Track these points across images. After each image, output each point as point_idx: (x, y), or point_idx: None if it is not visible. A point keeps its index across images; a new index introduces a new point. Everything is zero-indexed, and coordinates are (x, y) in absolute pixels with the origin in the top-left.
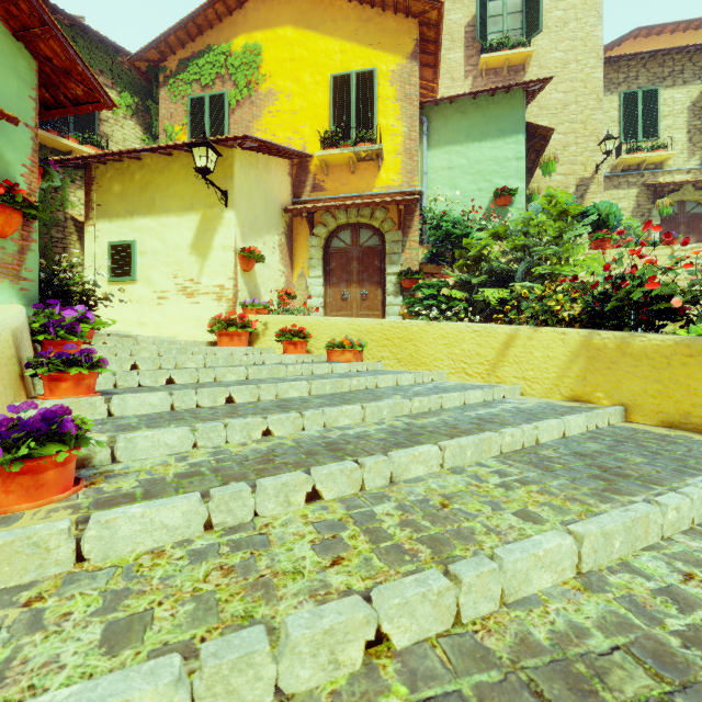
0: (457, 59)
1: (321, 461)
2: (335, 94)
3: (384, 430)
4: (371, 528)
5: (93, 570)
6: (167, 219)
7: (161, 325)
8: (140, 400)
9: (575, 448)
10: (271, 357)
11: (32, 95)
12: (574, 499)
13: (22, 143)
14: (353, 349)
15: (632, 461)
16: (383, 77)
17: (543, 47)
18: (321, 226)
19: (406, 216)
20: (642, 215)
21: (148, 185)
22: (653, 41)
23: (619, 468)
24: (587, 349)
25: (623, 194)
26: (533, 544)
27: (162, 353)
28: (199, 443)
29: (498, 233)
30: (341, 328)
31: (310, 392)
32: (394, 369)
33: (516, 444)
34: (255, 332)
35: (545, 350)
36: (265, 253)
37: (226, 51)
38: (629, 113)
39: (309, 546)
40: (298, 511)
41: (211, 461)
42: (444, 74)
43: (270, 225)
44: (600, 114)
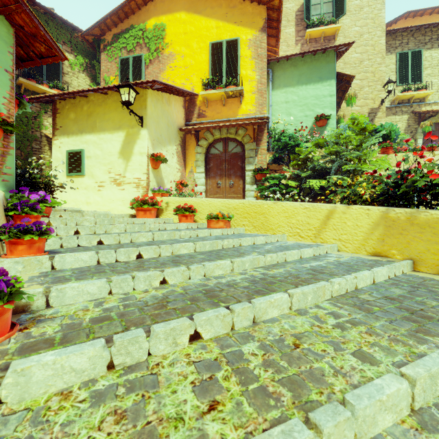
0: (291, 33)
1: (202, 307)
2: (212, 55)
3: (247, 279)
4: (240, 368)
5: (8, 414)
6: (104, 135)
7: (100, 203)
8: (75, 258)
9: (384, 292)
10: (170, 225)
11: (10, 51)
12: (396, 340)
13: (3, 82)
14: (224, 219)
15: (429, 304)
16: (243, 43)
17: (346, 24)
18: (204, 140)
19: (258, 133)
20: (411, 132)
21: (92, 114)
22: (417, 20)
23: (422, 311)
24: (385, 220)
25: (399, 119)
26: (377, 389)
27: (98, 223)
28: (113, 291)
29: (319, 143)
30: (216, 206)
31: (195, 249)
32: (251, 232)
33: (341, 290)
34: (160, 208)
35: (355, 221)
36: (168, 157)
37: (143, 28)
38: (402, 66)
39: (190, 388)
40: (183, 350)
41: (119, 306)
42: (282, 42)
43: (170, 139)
44: (384, 67)
